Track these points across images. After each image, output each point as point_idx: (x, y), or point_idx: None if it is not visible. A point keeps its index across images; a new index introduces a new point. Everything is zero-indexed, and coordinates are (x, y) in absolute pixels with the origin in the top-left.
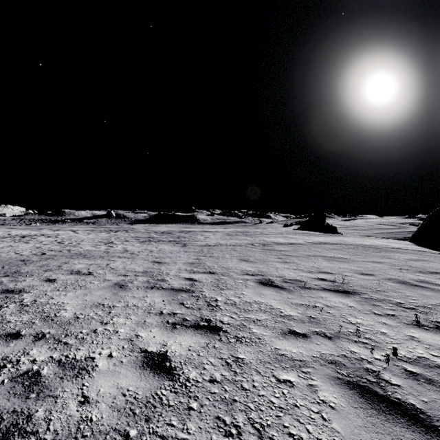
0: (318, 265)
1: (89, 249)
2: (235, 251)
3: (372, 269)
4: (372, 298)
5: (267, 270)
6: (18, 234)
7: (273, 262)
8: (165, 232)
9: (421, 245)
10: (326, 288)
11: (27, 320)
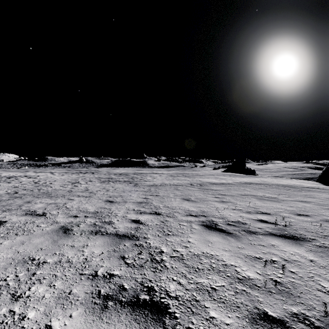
0: (253, 205)
1: (57, 189)
2: (177, 191)
3: (305, 209)
4: (326, 247)
5: (208, 210)
6: (7, 175)
7: (212, 201)
8: (122, 173)
9: (327, 184)
10: (271, 232)
11: None
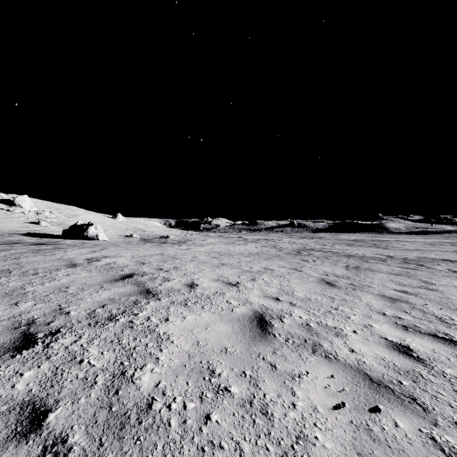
0: None
1: (323, 247)
2: (433, 253)
3: None
4: None
5: (453, 259)
6: (257, 238)
7: None
8: (355, 240)
9: None
10: None
11: (358, 256)
